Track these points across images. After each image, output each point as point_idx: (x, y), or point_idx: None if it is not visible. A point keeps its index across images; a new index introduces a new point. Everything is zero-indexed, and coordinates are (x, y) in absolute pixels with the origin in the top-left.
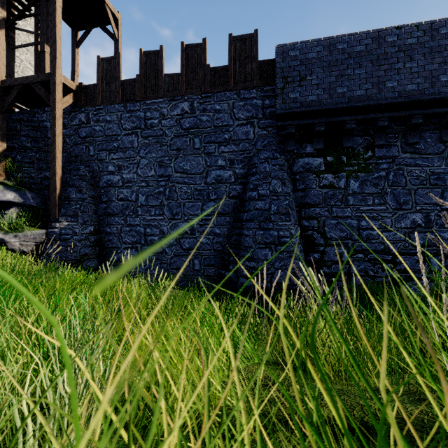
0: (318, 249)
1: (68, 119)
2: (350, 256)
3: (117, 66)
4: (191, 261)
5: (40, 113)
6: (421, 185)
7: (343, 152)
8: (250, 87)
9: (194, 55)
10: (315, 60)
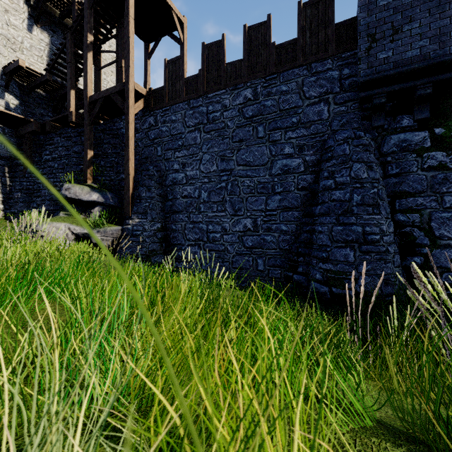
0: (420, 251)
1: (140, 124)
2: None
3: (182, 65)
4: (254, 260)
5: (119, 121)
6: None
7: None
8: (323, 58)
9: (257, 36)
10: (416, 3)
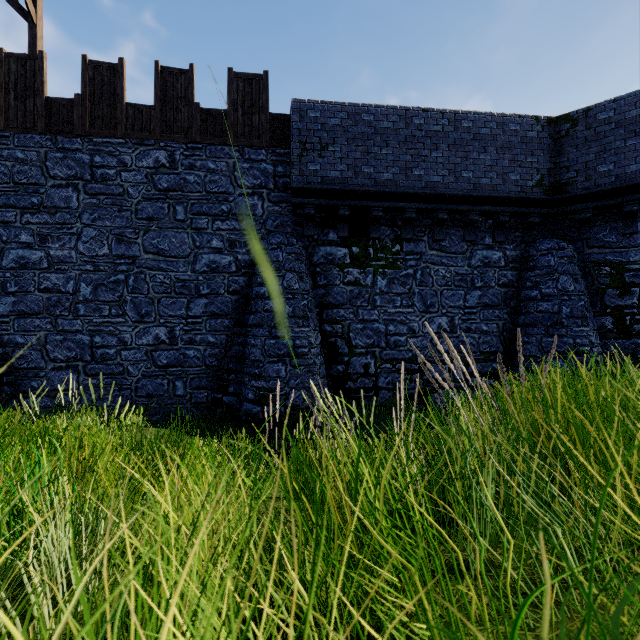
0: (342, 360)
1: None
2: (377, 367)
3: (39, 73)
4: (171, 383)
5: None
6: (447, 287)
7: (370, 244)
8: (257, 146)
9: (175, 85)
10: (338, 128)
